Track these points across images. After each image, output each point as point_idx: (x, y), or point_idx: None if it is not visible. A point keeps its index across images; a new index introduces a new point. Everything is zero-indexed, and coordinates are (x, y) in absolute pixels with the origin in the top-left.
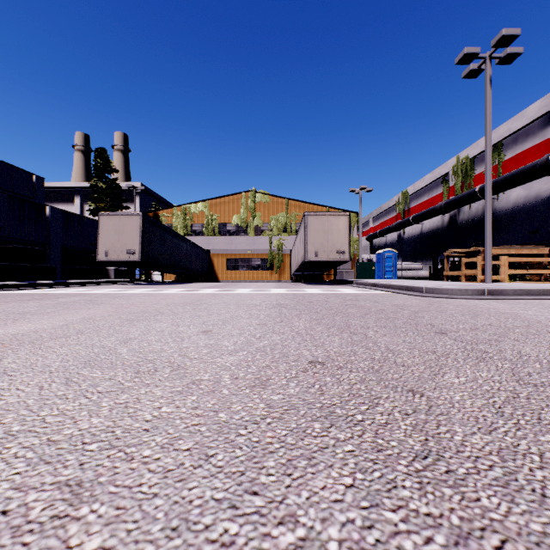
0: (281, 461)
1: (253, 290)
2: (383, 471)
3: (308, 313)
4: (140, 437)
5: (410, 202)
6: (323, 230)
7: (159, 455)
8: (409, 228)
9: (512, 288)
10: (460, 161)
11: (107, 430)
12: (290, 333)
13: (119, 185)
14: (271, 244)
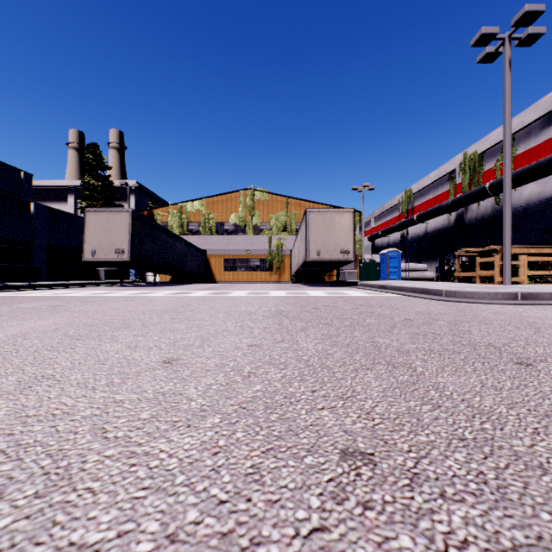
0: None
1: (250, 293)
2: None
3: (316, 325)
4: None
5: (414, 201)
6: (326, 228)
7: None
8: (413, 227)
9: (549, 291)
10: (467, 157)
11: None
12: (297, 363)
13: (112, 182)
14: (271, 244)
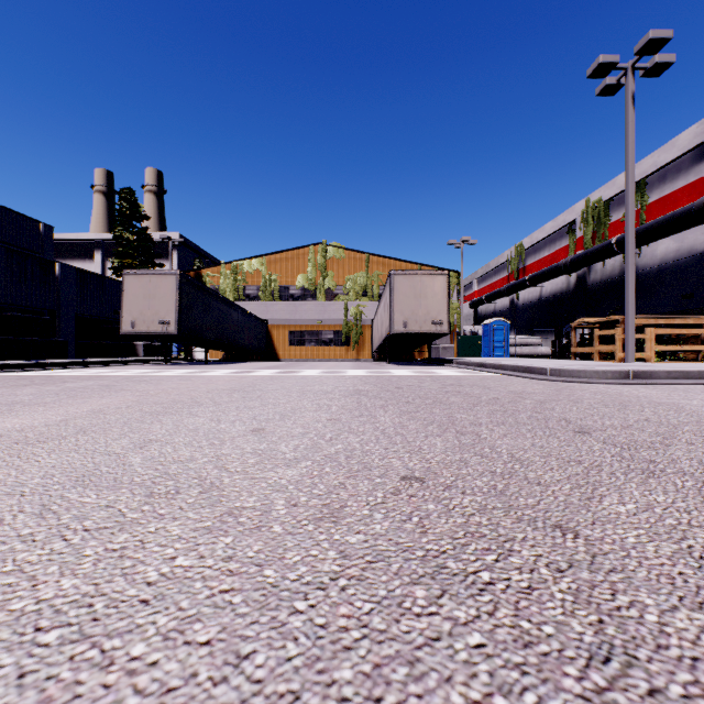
0: (363, 667)
1: (323, 372)
2: (540, 691)
3: (396, 403)
4: (132, 617)
5: (526, 258)
6: (414, 294)
7: (158, 654)
8: (525, 291)
9: (665, 369)
10: (591, 204)
11: (82, 603)
12: (374, 432)
13: (150, 236)
14: (347, 312)
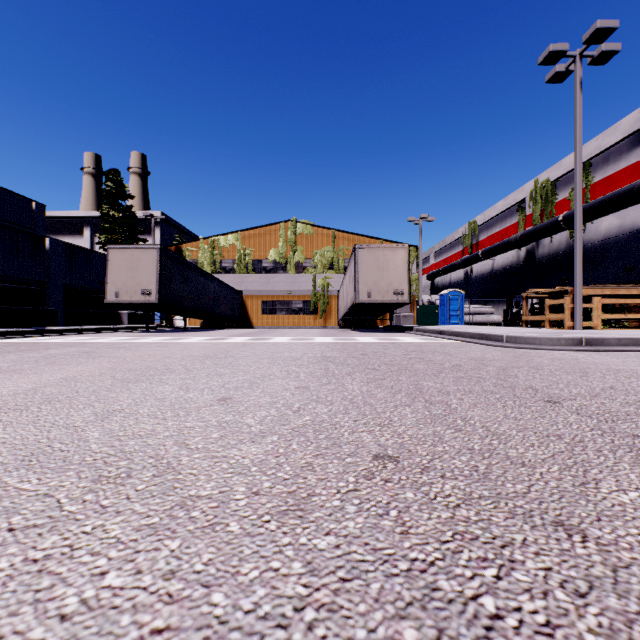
0: None
1: (292, 339)
2: None
3: (363, 370)
4: None
5: (479, 234)
6: (377, 266)
7: None
8: (478, 264)
9: (616, 336)
10: (539, 184)
11: None
12: (342, 401)
13: (134, 213)
14: (315, 283)
